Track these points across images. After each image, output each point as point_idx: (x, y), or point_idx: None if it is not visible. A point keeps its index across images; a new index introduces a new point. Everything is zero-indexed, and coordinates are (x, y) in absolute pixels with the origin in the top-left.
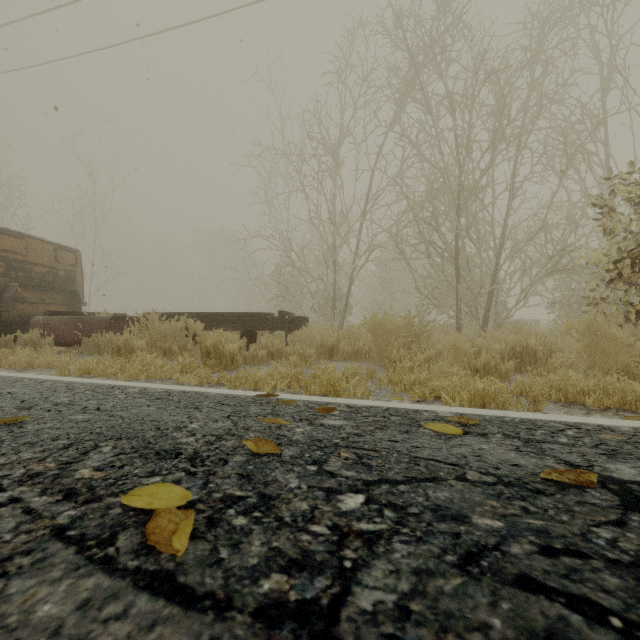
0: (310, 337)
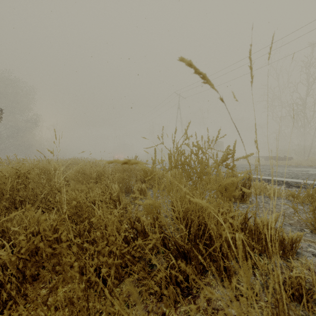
0: (293, 162)
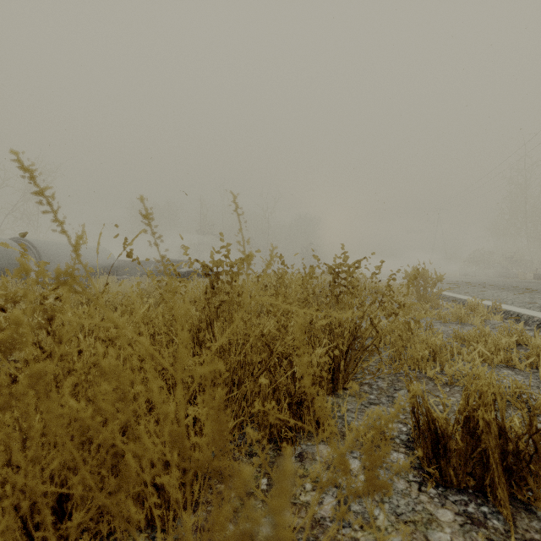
0: None
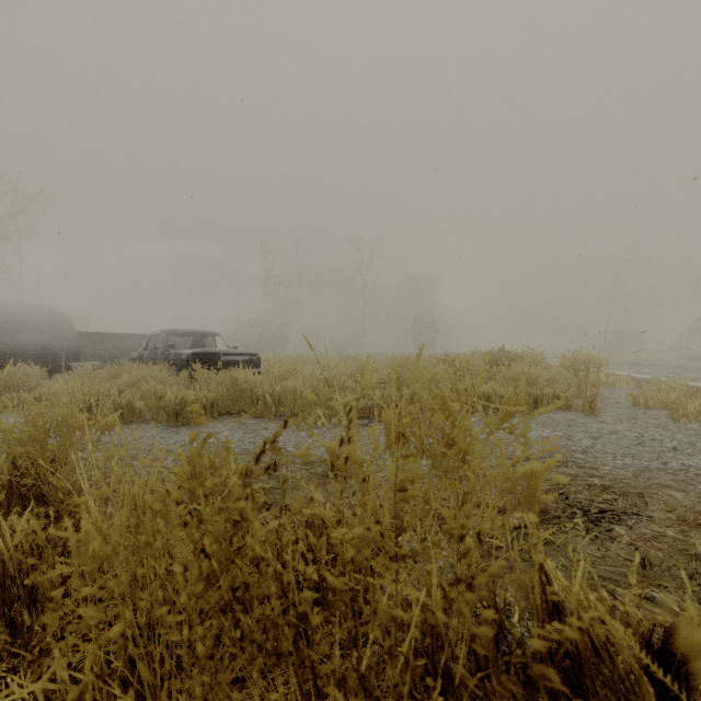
0: None
